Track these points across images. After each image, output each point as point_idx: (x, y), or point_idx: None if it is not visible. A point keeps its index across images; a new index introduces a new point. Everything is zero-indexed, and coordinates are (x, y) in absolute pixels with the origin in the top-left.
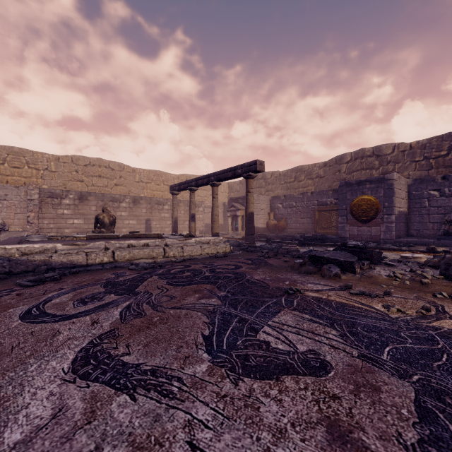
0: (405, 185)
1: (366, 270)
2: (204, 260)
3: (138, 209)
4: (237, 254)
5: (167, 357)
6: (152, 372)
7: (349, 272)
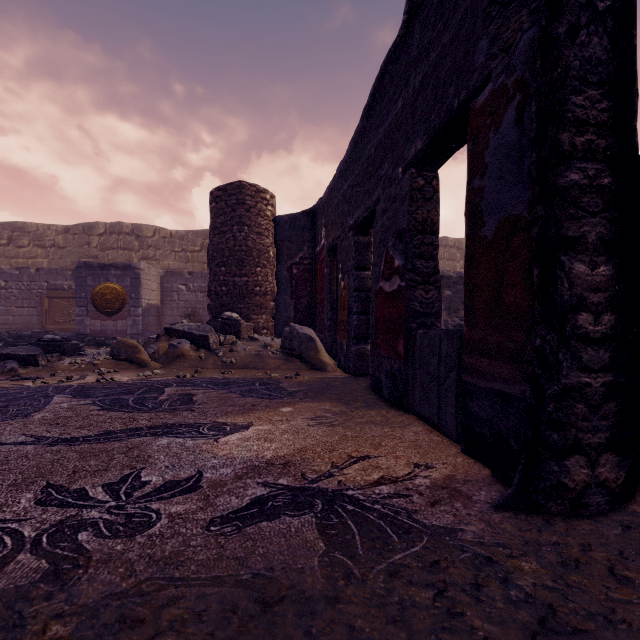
0: (158, 276)
1: (55, 362)
2: None
3: None
4: None
5: None
6: None
7: (34, 365)
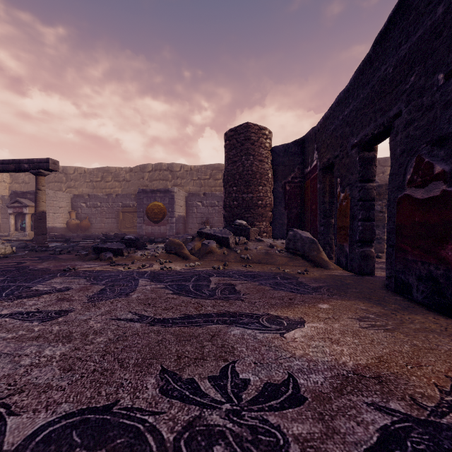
0: (184, 196)
1: (132, 254)
2: None
3: None
4: (22, 255)
5: None
6: None
7: (120, 255)
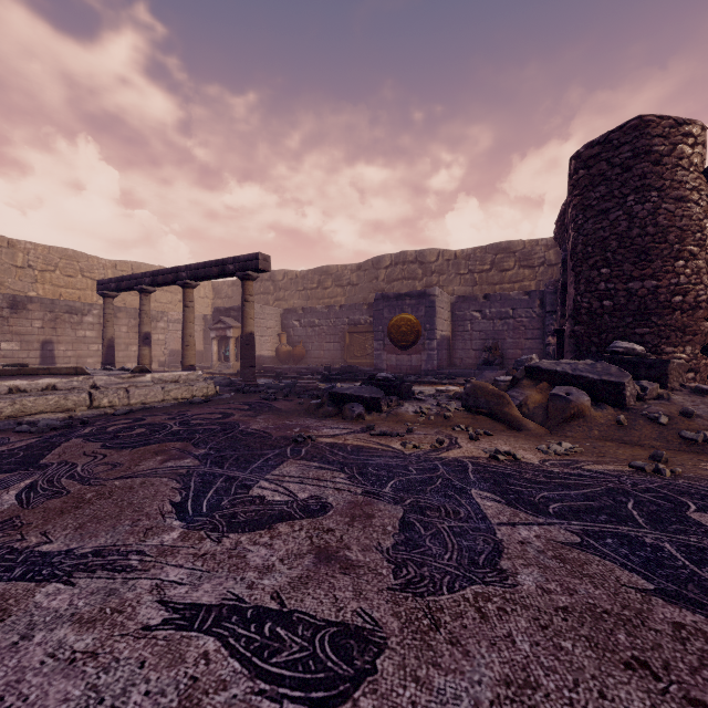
0: (449, 303)
1: (395, 408)
2: (169, 409)
3: (24, 321)
4: (227, 398)
5: (118, 534)
6: (96, 553)
7: (376, 411)
